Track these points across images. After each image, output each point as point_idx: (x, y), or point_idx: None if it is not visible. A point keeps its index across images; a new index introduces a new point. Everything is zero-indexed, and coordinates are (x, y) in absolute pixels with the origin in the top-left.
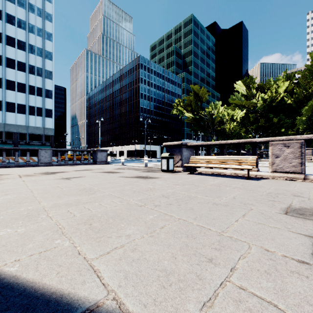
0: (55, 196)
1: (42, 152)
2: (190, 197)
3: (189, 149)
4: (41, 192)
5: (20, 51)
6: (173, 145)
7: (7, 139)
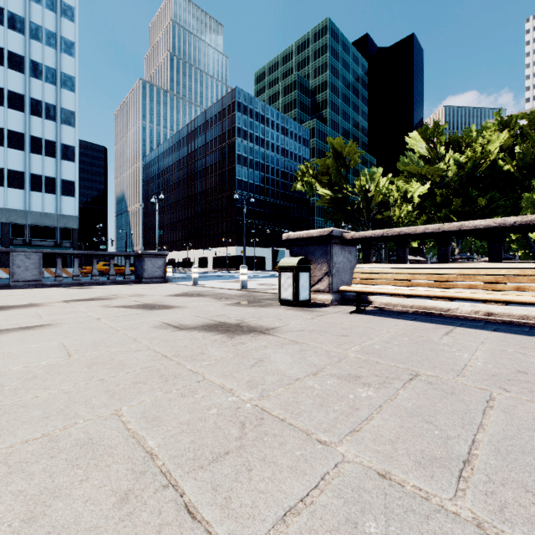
0: None
1: (18, 258)
2: None
3: (346, 248)
4: None
5: (13, 72)
6: (309, 238)
7: None
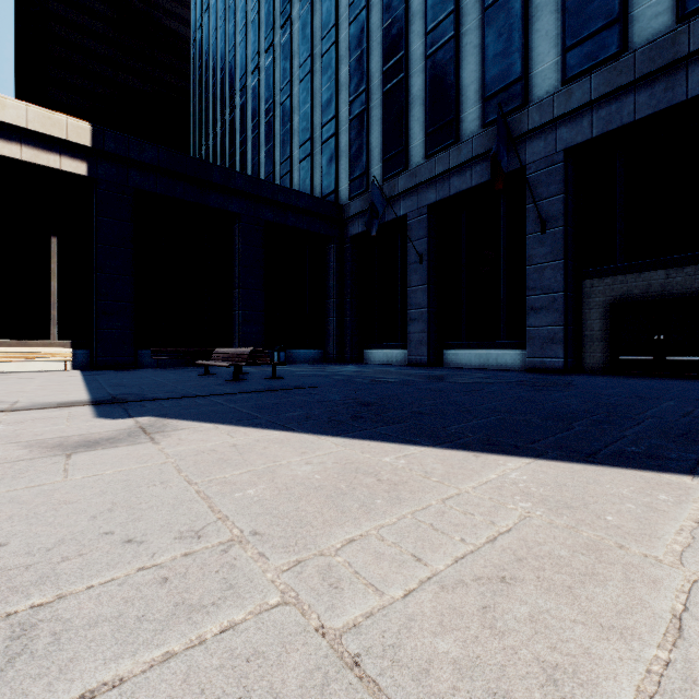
0: None
1: None
2: None
3: None
4: None
5: None
6: None
7: None
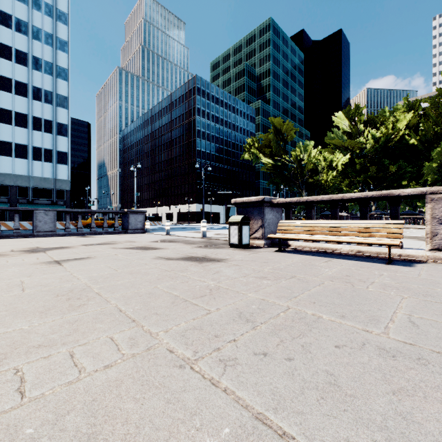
0: None
1: (39, 215)
2: (304, 320)
3: (274, 209)
4: None
5: (19, 66)
6: (249, 202)
7: (0, 196)
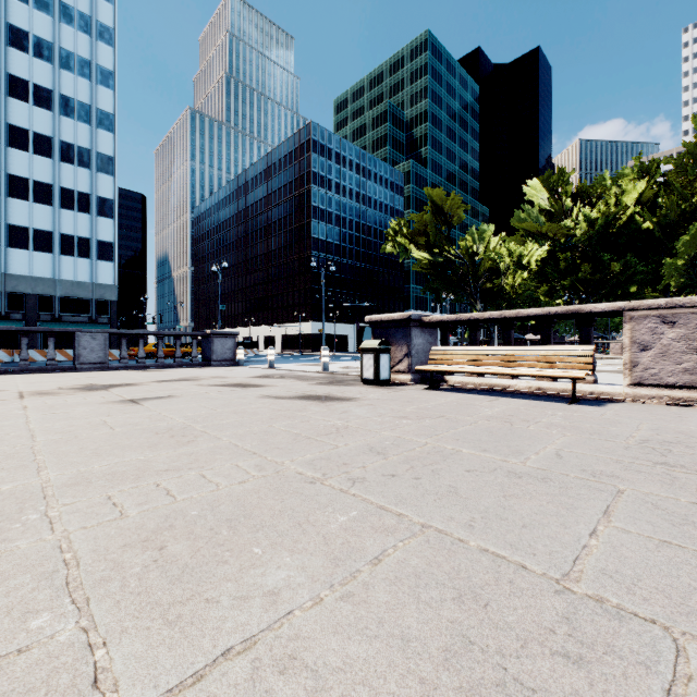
0: (89, 452)
1: (84, 339)
2: (441, 453)
3: (426, 330)
4: (56, 439)
5: (40, 110)
6: (390, 321)
7: (11, 310)
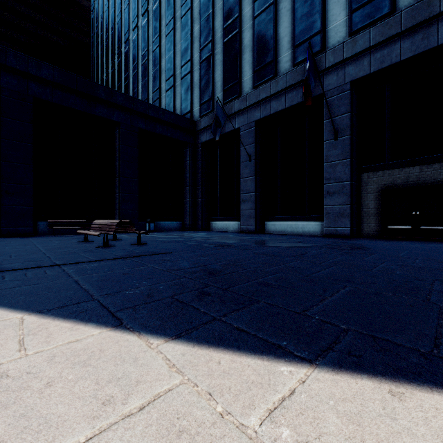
0: None
1: None
2: None
3: None
4: None
5: None
6: None
7: None
